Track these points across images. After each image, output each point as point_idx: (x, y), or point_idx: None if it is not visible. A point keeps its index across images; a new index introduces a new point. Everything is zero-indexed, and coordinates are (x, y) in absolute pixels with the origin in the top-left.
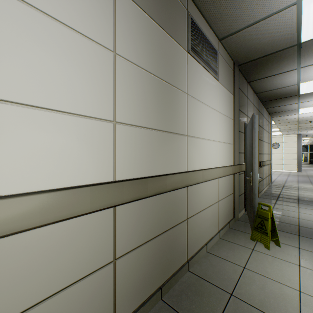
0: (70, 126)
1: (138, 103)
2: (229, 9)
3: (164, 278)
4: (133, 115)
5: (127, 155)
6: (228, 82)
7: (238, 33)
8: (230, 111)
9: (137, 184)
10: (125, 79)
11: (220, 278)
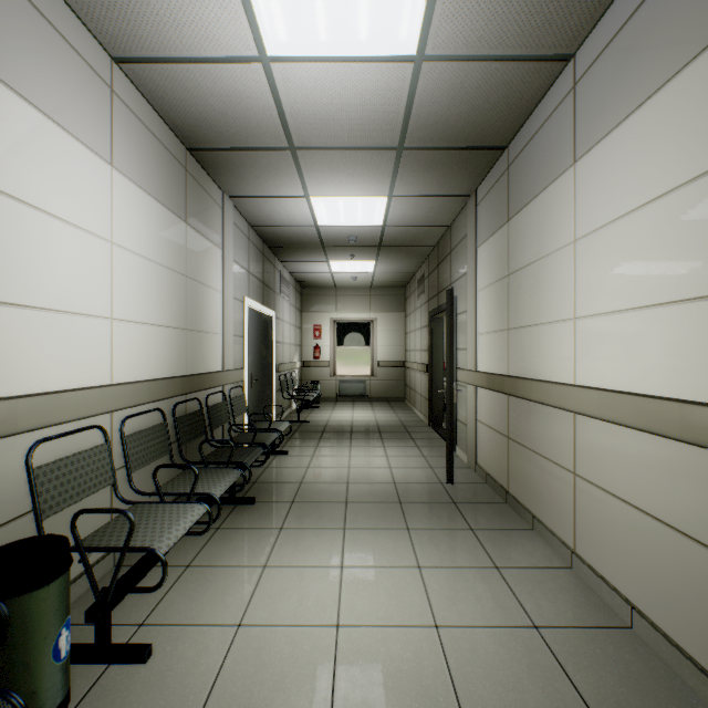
0: (670, 319)
1: None
2: None
3: None
4: None
5: None
6: None
7: None
8: None
9: None
10: None
11: None
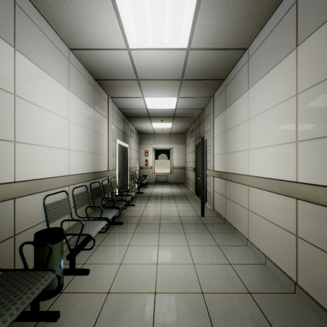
0: (277, 151)
1: (316, 118)
2: None
3: None
4: (311, 131)
5: (306, 164)
6: None
7: None
8: None
9: (306, 188)
10: (304, 106)
11: None
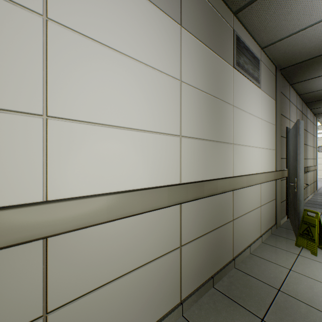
0: (154, 141)
1: (196, 119)
2: (274, 21)
3: (214, 269)
4: (192, 129)
5: (189, 163)
6: (269, 88)
7: (282, 41)
8: (271, 117)
9: (197, 186)
10: (187, 100)
11: (266, 276)
